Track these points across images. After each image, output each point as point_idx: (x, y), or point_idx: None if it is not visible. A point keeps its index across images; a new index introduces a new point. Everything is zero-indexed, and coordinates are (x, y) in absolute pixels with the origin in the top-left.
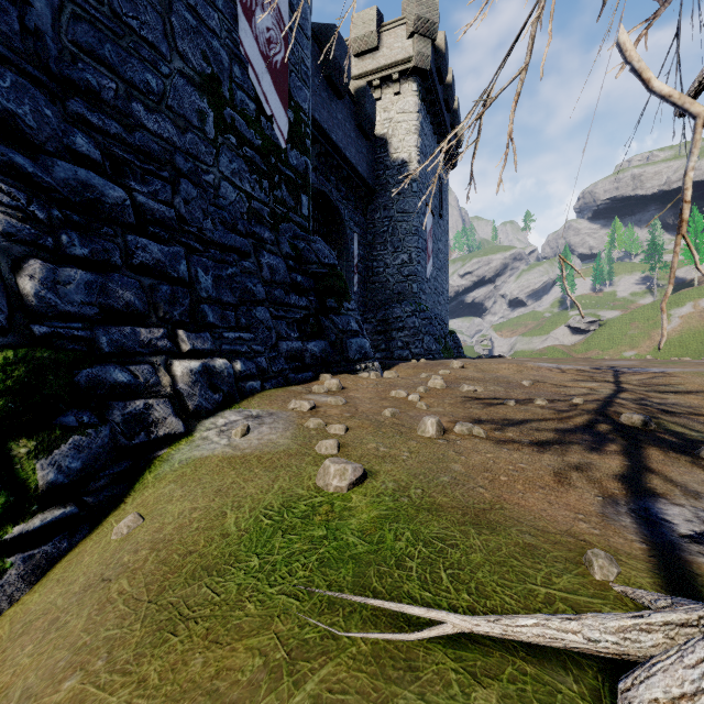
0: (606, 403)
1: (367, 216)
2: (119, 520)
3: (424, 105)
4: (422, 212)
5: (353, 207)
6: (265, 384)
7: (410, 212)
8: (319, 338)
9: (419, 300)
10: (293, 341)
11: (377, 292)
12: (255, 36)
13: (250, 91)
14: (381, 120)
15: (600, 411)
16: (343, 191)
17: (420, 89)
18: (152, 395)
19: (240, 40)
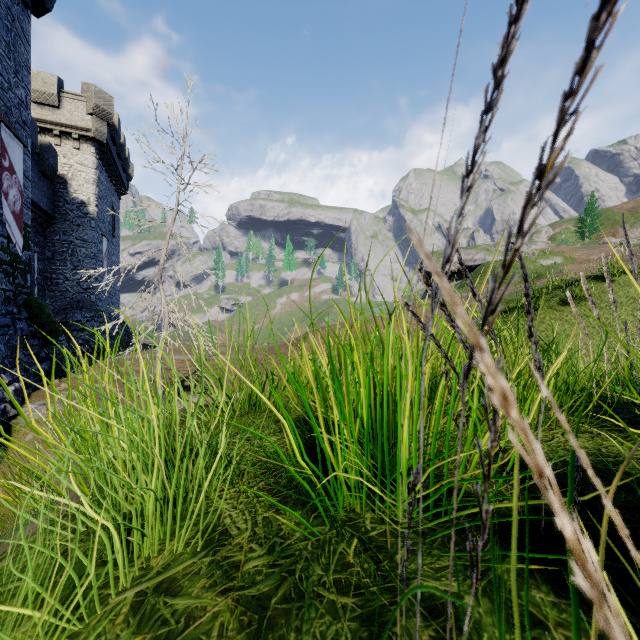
0: (187, 377)
1: (46, 235)
2: (21, 438)
3: (101, 161)
4: (100, 241)
5: (34, 231)
6: (29, 390)
7: (90, 242)
8: (45, 359)
9: (97, 307)
10: (35, 365)
11: (57, 298)
12: (9, 205)
13: (5, 234)
14: (61, 162)
15: (182, 382)
16: None
17: (98, 152)
18: (4, 402)
19: (3, 213)
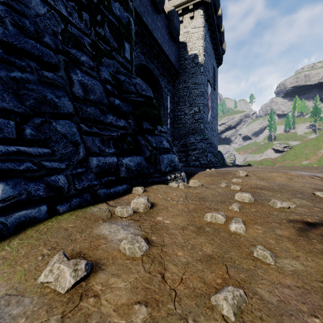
0: None
1: (175, 87)
2: None
3: (206, 24)
4: (206, 84)
5: (167, 80)
6: (59, 206)
7: (199, 83)
8: (136, 153)
9: (204, 133)
10: (106, 156)
11: (180, 129)
12: None
13: None
14: (182, 33)
15: None
16: (161, 71)
17: (205, 14)
18: None
19: None
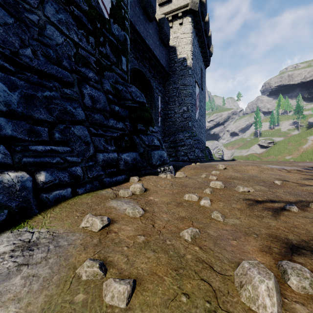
0: None
1: (165, 87)
2: None
3: (194, 30)
4: (194, 85)
5: (158, 82)
6: (78, 189)
7: (188, 85)
8: (132, 150)
9: (192, 131)
10: (109, 153)
11: (170, 126)
12: None
13: None
14: (172, 38)
15: None
16: (153, 73)
17: (193, 21)
18: None
19: None
